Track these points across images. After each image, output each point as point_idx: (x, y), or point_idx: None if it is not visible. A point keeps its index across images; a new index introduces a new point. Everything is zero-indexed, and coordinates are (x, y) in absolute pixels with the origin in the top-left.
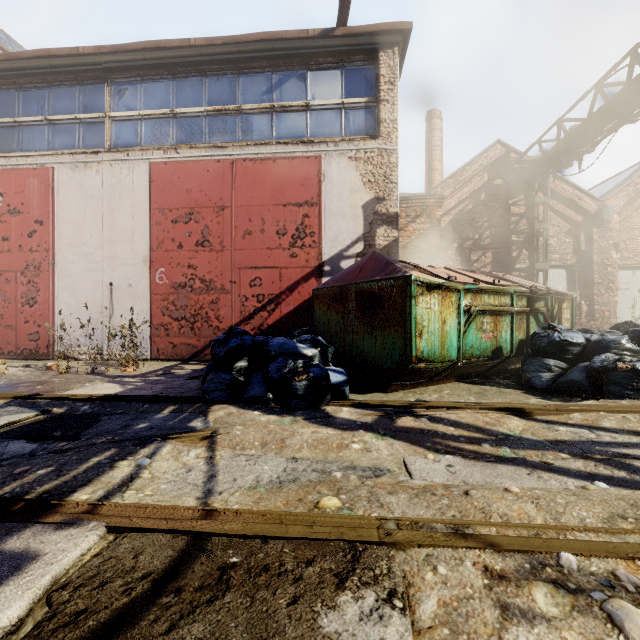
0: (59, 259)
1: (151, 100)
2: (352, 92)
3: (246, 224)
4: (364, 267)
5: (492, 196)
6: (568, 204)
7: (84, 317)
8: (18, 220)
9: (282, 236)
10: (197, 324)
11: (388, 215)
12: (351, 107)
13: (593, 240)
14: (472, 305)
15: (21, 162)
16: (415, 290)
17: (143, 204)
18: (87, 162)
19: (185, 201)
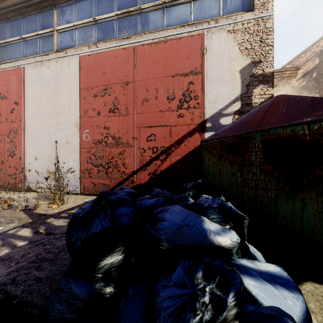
0: (27, 126)
1: (81, 14)
2: None
3: (144, 93)
4: (269, 112)
5: (322, 74)
6: None
7: (41, 164)
8: (5, 102)
9: (171, 101)
10: (109, 169)
11: (264, 76)
12: None
13: None
14: None
15: (7, 66)
16: None
17: (75, 85)
18: (42, 61)
19: (101, 80)
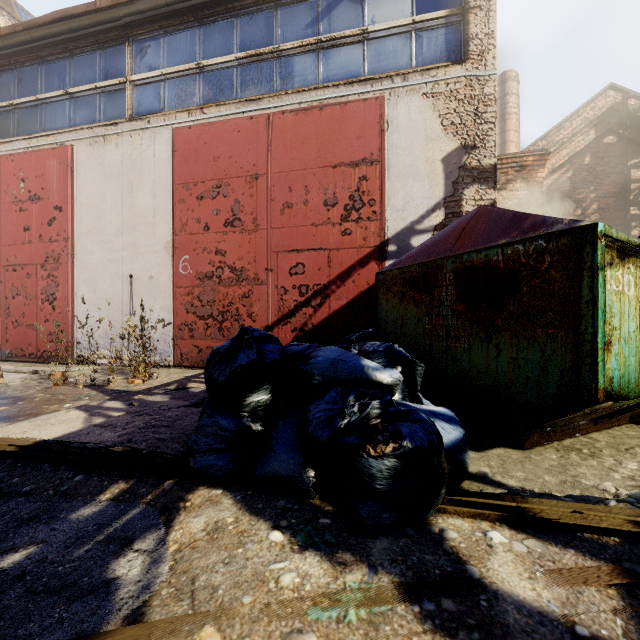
0: (78, 249)
1: (175, 55)
2: (427, 5)
3: (285, 195)
4: (466, 230)
5: (601, 158)
6: None
7: (103, 315)
8: (38, 207)
9: (331, 207)
10: (226, 323)
11: (481, 169)
12: (425, 26)
13: None
14: None
15: (42, 143)
16: (603, 254)
17: (165, 179)
18: (106, 135)
19: (212, 171)
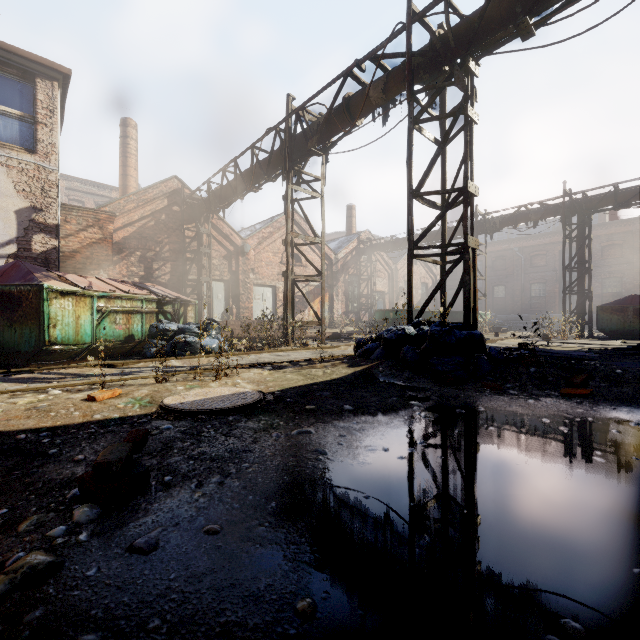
0: None
1: None
2: (3, 100)
3: None
4: (6, 272)
5: (171, 219)
6: (225, 237)
7: None
8: None
9: None
10: None
11: (47, 225)
12: (2, 113)
13: (240, 265)
14: (104, 306)
15: None
16: (48, 295)
17: None
18: None
19: None
